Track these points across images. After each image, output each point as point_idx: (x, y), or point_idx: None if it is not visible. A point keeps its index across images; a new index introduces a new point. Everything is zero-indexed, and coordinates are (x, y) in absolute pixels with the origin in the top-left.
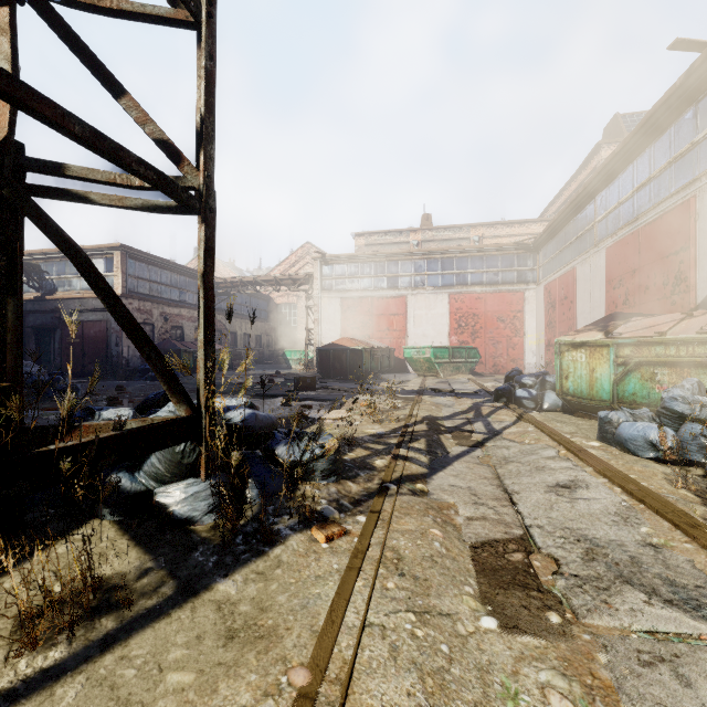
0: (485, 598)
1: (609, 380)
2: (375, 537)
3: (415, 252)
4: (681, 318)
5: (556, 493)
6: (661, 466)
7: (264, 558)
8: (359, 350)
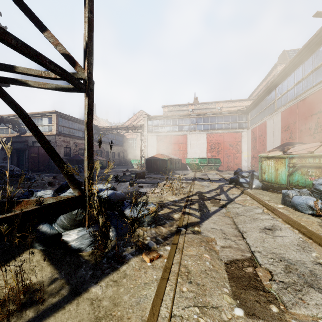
0: (235, 295)
1: (285, 174)
2: (175, 259)
3: (191, 114)
4: (320, 145)
5: (265, 232)
6: (315, 218)
7: (117, 272)
8: (165, 160)
